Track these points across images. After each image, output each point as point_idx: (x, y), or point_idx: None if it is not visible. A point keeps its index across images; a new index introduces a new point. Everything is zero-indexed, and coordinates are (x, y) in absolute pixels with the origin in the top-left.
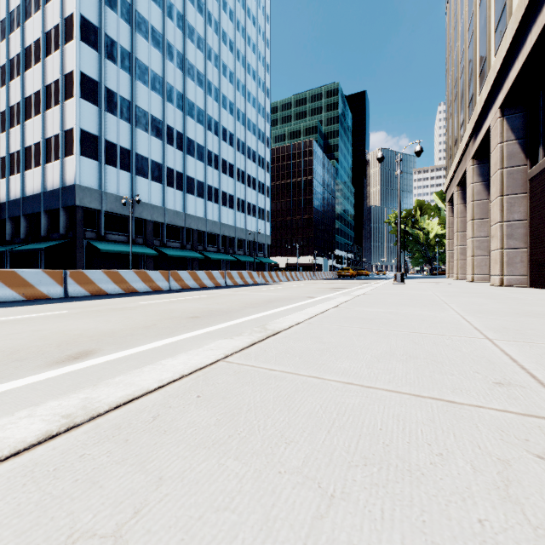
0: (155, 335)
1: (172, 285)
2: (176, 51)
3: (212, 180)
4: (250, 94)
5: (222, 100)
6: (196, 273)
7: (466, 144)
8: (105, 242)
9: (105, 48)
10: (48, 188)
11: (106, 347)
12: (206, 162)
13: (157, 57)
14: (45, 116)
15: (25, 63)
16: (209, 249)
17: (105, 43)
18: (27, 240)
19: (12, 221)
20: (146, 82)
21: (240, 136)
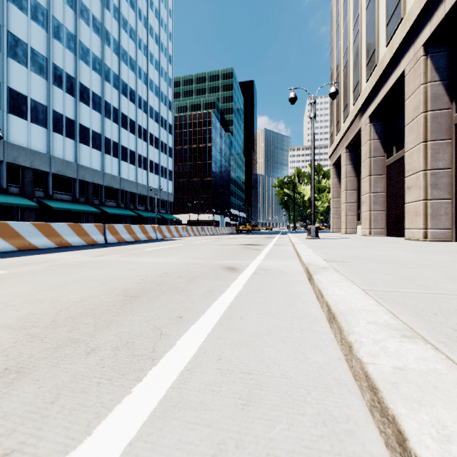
0: None
1: None
2: None
3: (111, 133)
4: (153, 56)
5: (122, 53)
6: (50, 226)
7: (363, 102)
8: None
9: None
10: None
11: None
12: (103, 113)
13: None
14: None
15: None
16: (107, 203)
17: None
18: None
19: None
20: (24, 8)
21: (142, 94)
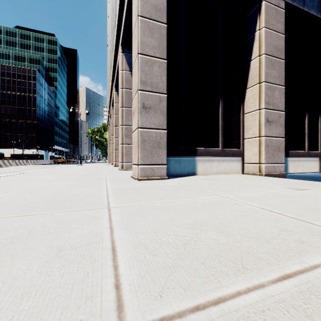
0: None
1: None
2: None
3: None
4: None
5: None
6: None
7: (109, 111)
8: None
9: None
10: None
11: None
12: None
13: None
14: None
15: None
16: None
17: None
18: None
19: None
20: None
21: None
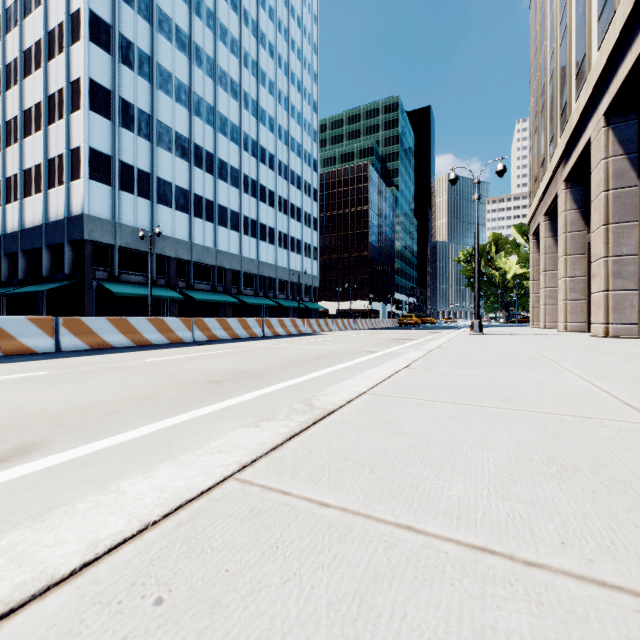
0: (148, 414)
1: (196, 336)
2: (206, 55)
3: (248, 210)
4: (294, 108)
5: (261, 114)
6: (226, 321)
7: (557, 163)
8: (119, 283)
9: (119, 51)
10: (51, 219)
11: (65, 435)
12: (241, 188)
13: (183, 62)
14: (48, 132)
15: (23, 69)
16: (244, 292)
17: (119, 45)
18: (27, 281)
19: (9, 259)
20: (170, 92)
21: (282, 158)
